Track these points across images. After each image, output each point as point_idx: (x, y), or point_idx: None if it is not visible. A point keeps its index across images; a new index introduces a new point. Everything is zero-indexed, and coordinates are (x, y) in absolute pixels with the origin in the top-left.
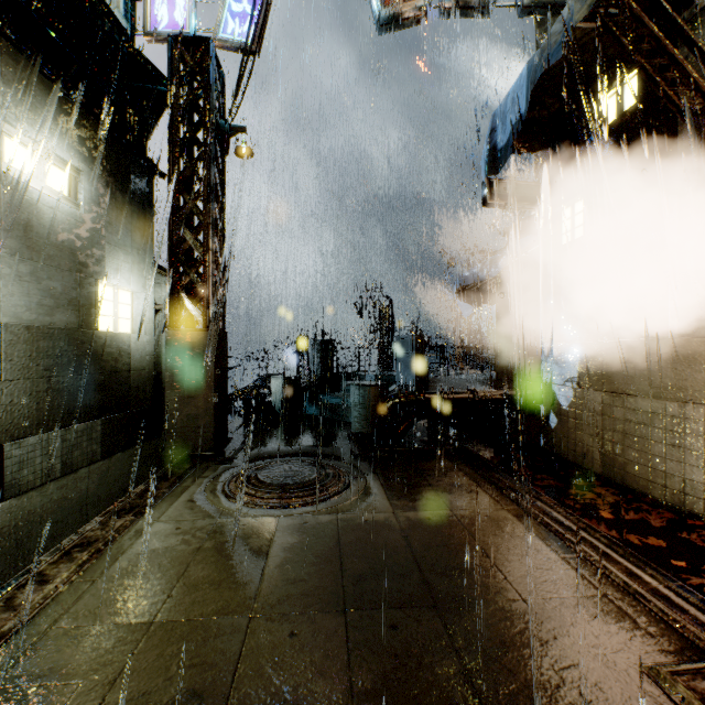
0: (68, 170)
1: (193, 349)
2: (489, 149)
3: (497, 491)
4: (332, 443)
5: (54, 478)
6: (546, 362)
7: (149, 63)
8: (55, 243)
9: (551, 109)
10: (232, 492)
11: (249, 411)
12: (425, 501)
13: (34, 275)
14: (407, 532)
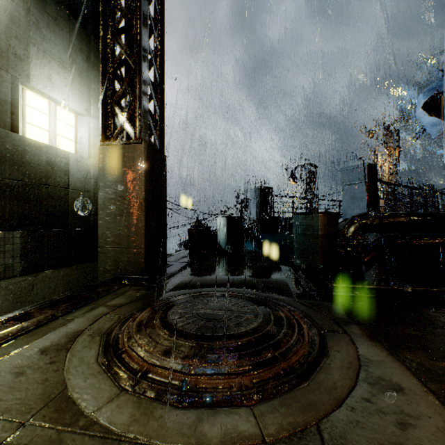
0: None
1: (124, 164)
2: None
3: None
4: (275, 274)
5: None
6: None
7: None
8: None
9: None
10: (117, 340)
11: (193, 241)
12: None
13: None
14: None
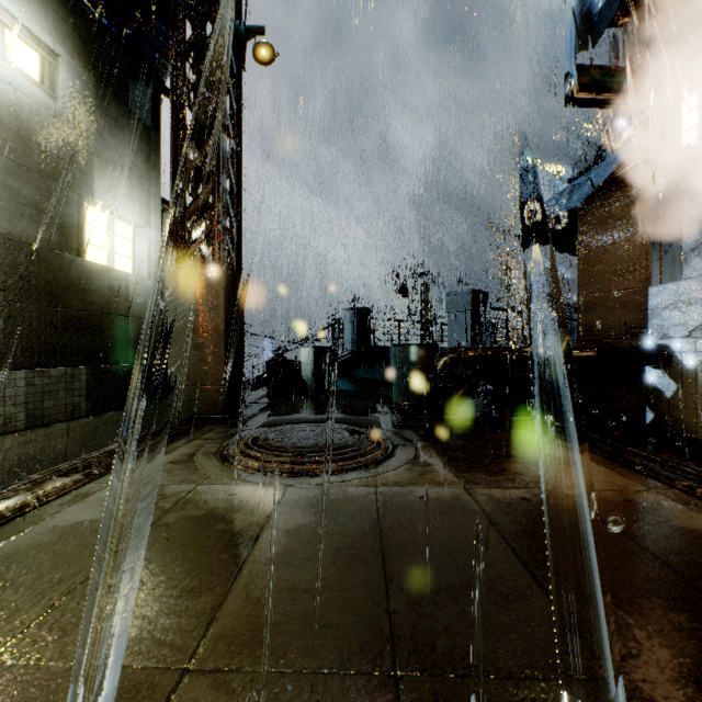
0: (40, 50)
1: (200, 291)
2: (580, 16)
3: (623, 467)
4: (368, 412)
5: (14, 430)
6: (656, 311)
7: None
8: (17, 133)
9: None
10: (231, 455)
11: (273, 378)
12: (512, 476)
13: None
14: (495, 517)
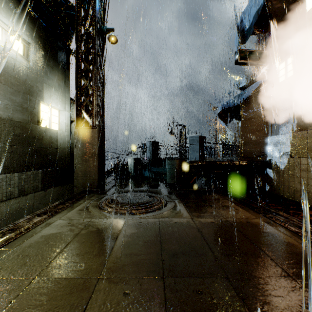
0: (23, 42)
1: (87, 138)
2: (240, 31)
3: (250, 209)
4: (156, 187)
5: (14, 197)
6: (270, 146)
7: (68, 0)
8: (14, 77)
9: (274, 7)
10: (103, 206)
11: (117, 172)
12: (209, 213)
13: (2, 91)
14: (200, 229)
